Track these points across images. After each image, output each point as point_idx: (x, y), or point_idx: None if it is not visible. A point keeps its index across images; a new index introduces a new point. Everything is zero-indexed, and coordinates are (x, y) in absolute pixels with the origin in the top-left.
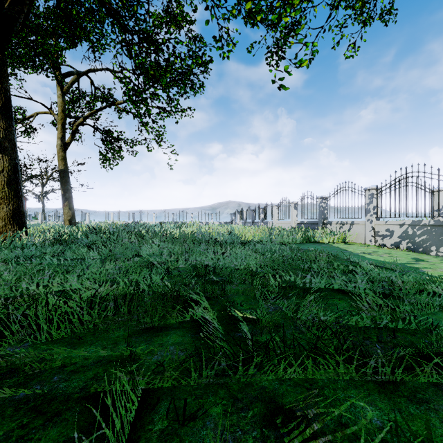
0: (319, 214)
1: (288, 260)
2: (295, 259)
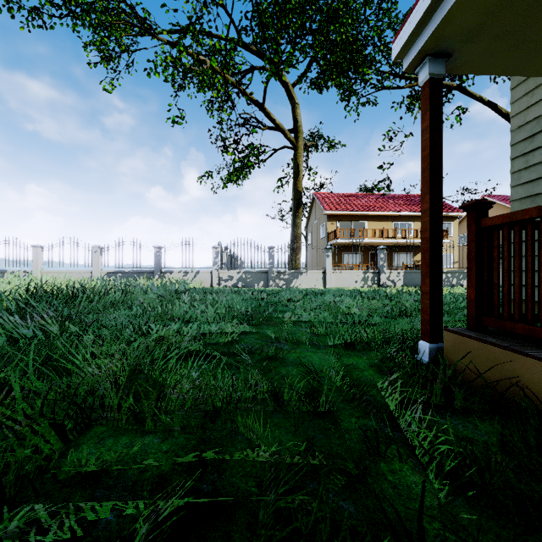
0: (156, 263)
1: (279, 292)
2: (285, 290)
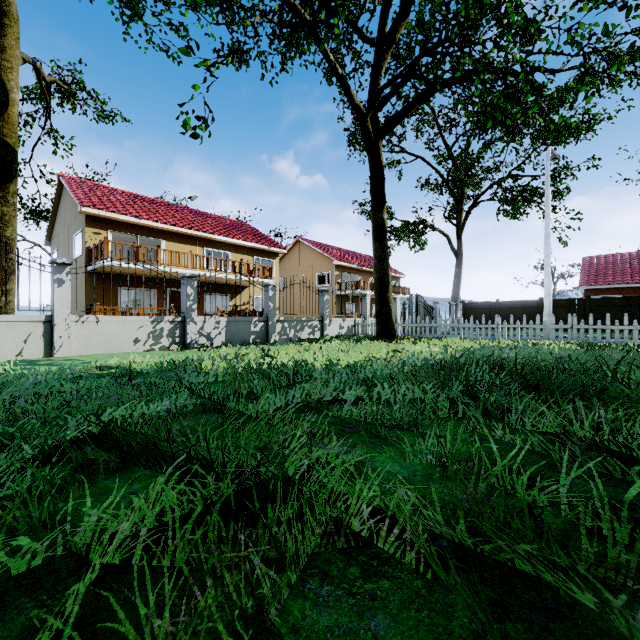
0: None
1: None
2: None
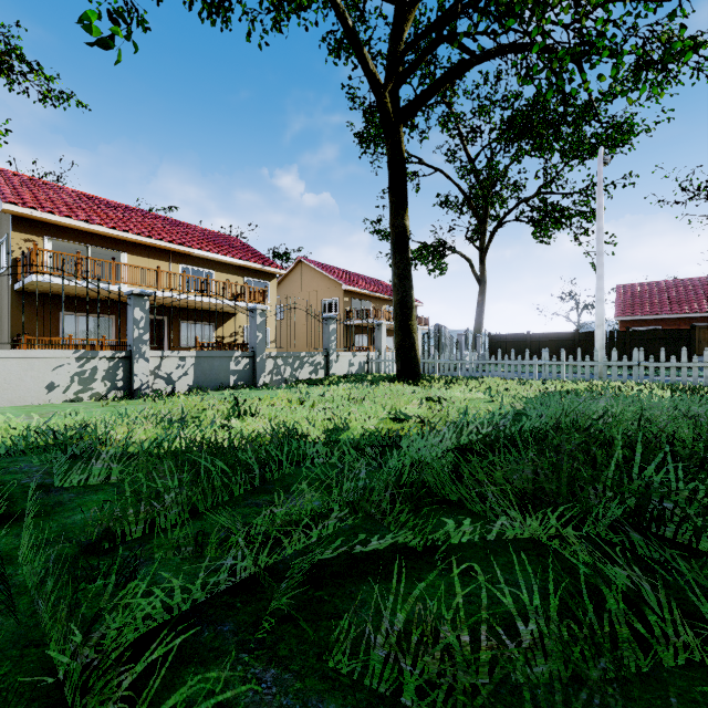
0: None
1: None
2: None
